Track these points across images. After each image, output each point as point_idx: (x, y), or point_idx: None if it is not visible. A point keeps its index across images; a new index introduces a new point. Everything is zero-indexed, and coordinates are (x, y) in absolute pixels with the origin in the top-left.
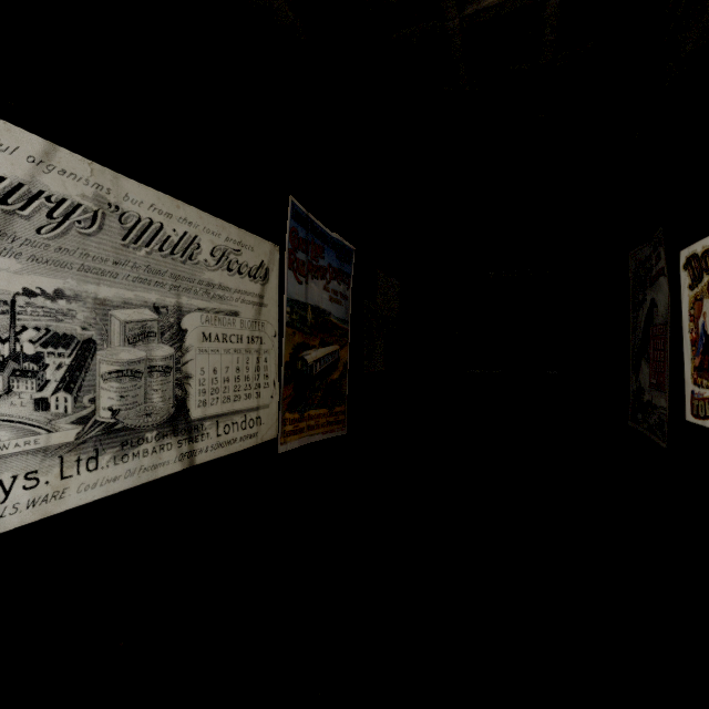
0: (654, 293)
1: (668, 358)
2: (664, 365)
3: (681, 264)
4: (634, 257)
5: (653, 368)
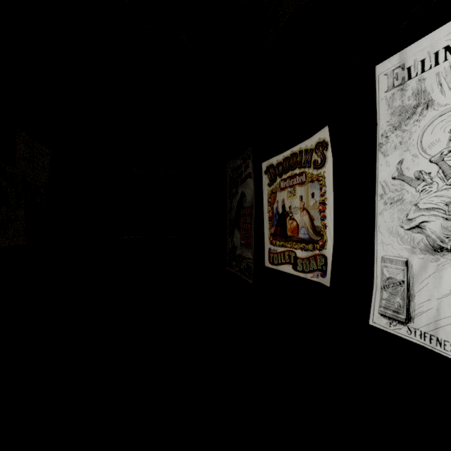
0: (243, 188)
1: (253, 228)
2: (250, 232)
3: (263, 170)
4: (230, 166)
5: (243, 234)
